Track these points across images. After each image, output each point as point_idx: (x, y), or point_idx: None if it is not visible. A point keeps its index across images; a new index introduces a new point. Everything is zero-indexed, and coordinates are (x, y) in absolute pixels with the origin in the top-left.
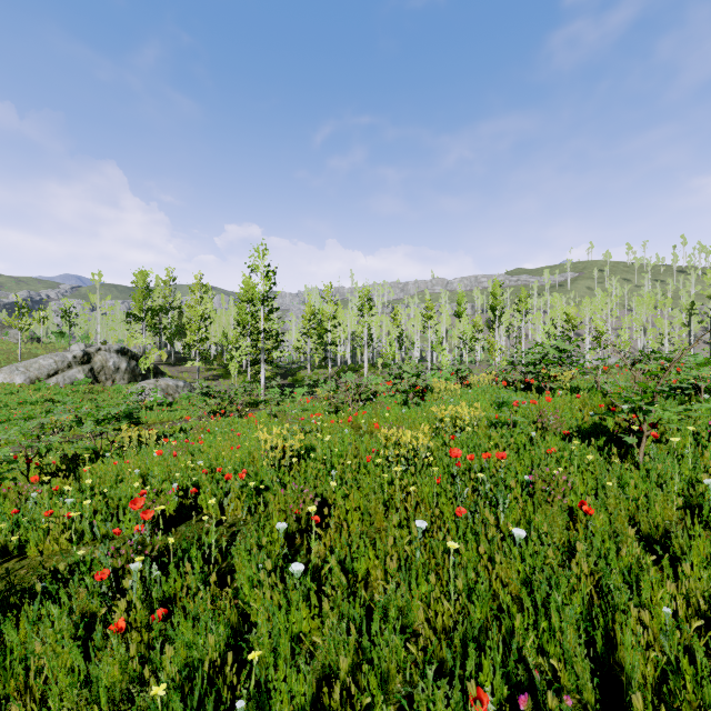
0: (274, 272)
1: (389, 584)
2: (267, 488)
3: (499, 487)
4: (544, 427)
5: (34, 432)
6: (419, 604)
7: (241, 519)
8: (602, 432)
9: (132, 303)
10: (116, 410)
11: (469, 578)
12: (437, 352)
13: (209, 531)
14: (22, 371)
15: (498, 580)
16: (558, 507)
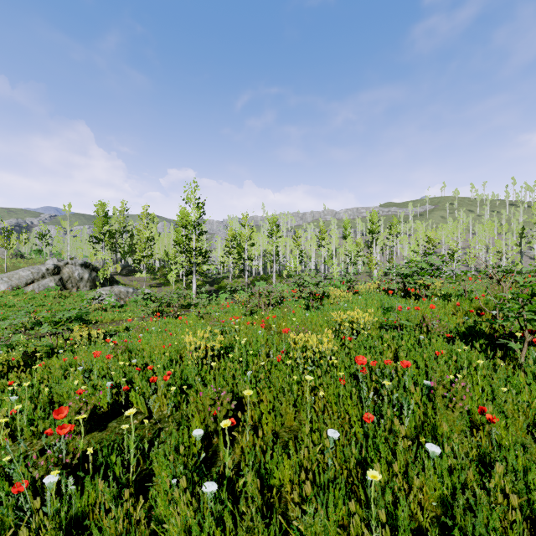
0: (203, 204)
1: (304, 505)
2: (190, 386)
3: (399, 390)
4: (428, 330)
5: (6, 331)
6: (336, 528)
7: (166, 415)
8: (479, 335)
9: (94, 228)
10: (68, 314)
11: (385, 497)
12: (328, 266)
13: (136, 428)
14: (6, 280)
15: (416, 501)
16: (458, 411)
